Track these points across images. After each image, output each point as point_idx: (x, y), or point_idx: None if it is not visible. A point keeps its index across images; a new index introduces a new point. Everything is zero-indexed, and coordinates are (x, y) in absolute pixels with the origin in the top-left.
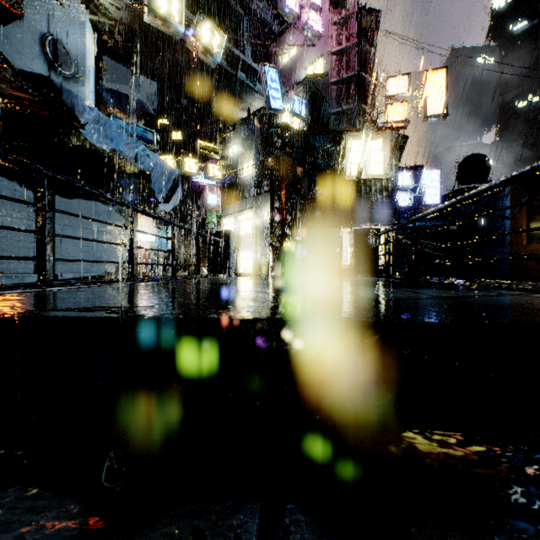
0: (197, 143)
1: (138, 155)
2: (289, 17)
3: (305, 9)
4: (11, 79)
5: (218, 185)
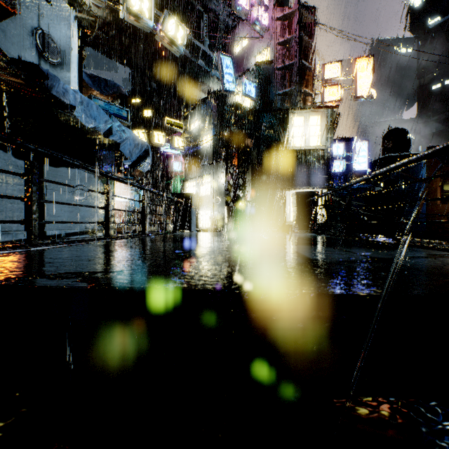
0: (164, 119)
1: (114, 130)
2: (241, 13)
3: (255, 7)
4: (5, 66)
5: (182, 154)
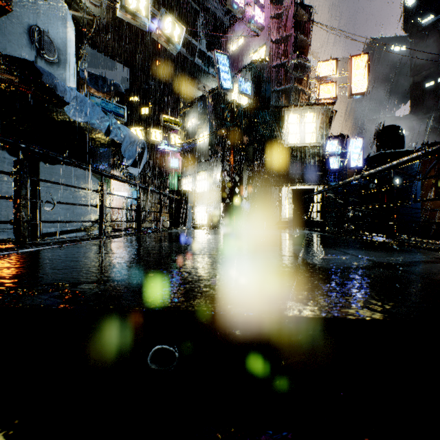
0: (161, 117)
1: (110, 128)
2: (237, 12)
3: (251, 6)
4: None
5: (179, 151)
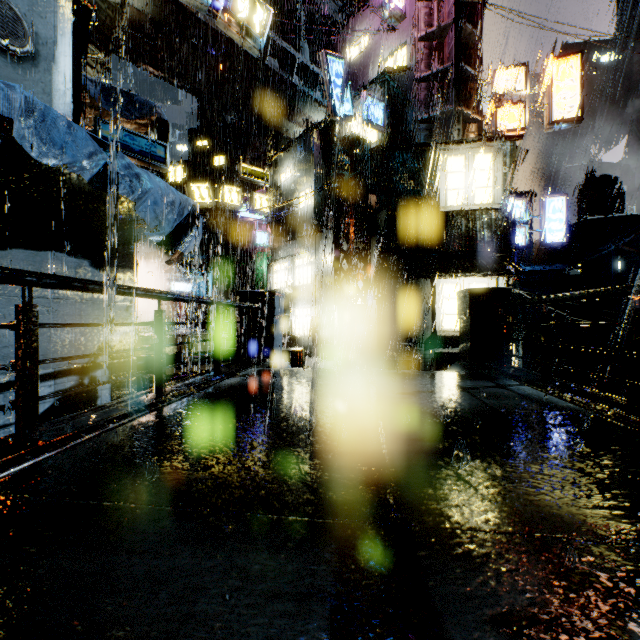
0: (239, 167)
1: (116, 175)
2: None
3: None
4: None
5: (268, 220)
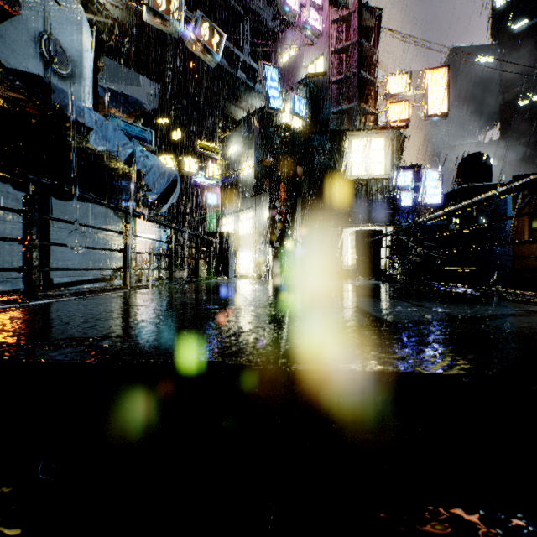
0: (196, 143)
1: (135, 156)
2: (289, 16)
3: (306, 8)
4: (1, 78)
5: (218, 184)
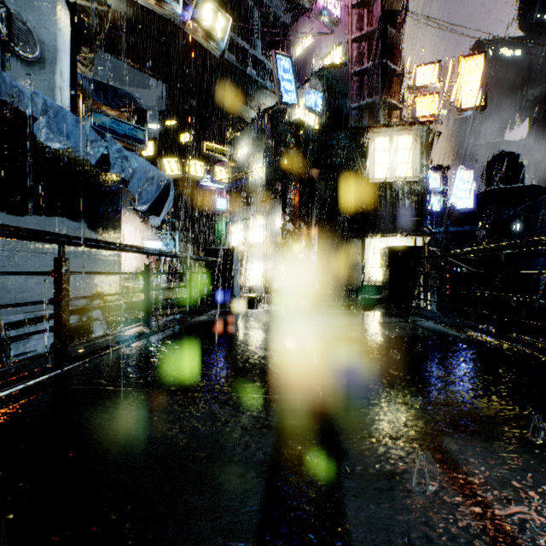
0: (203, 145)
1: (110, 157)
2: None
3: None
4: None
5: (226, 189)
